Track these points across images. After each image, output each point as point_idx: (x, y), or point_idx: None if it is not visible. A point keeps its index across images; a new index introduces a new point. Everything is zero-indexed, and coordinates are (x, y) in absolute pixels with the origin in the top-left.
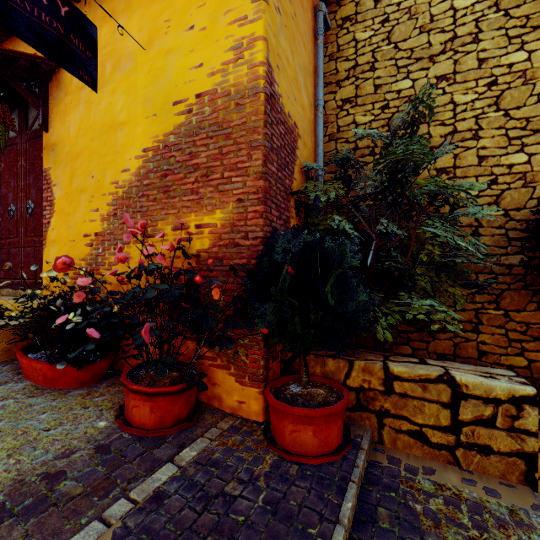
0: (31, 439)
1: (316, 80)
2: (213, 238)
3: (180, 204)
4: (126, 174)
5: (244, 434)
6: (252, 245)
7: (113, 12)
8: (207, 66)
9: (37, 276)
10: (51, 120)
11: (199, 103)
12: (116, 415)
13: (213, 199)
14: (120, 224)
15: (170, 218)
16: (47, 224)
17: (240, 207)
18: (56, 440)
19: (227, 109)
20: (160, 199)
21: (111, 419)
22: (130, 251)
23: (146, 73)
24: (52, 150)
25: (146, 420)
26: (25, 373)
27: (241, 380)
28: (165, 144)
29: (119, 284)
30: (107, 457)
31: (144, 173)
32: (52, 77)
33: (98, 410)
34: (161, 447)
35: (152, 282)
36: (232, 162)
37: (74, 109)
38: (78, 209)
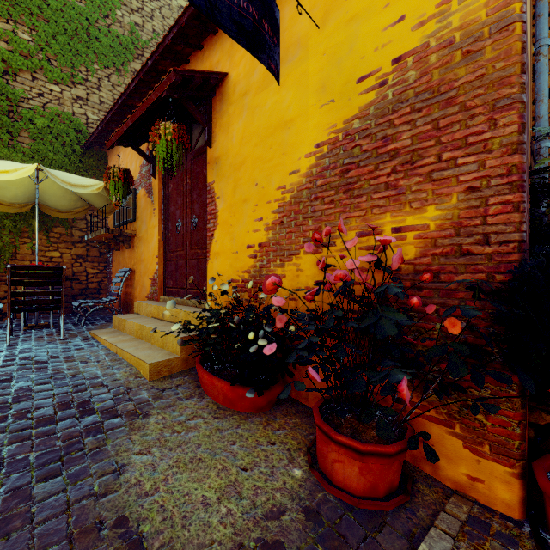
0: (232, 479)
1: (536, 12)
2: (422, 244)
3: (369, 204)
4: (294, 176)
5: (501, 539)
6: (497, 252)
7: (279, 1)
8: (411, 17)
9: (200, 286)
10: (215, 134)
11: (398, 69)
12: (309, 463)
13: (421, 192)
14: (287, 233)
15: (352, 223)
16: (211, 236)
17: (471, 199)
18: (258, 487)
19: (447, 64)
20: (339, 200)
21: (305, 467)
22: (299, 263)
23: (320, 55)
24: (216, 164)
25: (352, 482)
26: (205, 388)
27: (475, 447)
28: (346, 133)
29: (286, 299)
30: (322, 532)
31: (317, 172)
32: (216, 92)
33: (285, 449)
34: (383, 531)
35: (328, 299)
36: (457, 137)
37: (237, 118)
38: (240, 220)
